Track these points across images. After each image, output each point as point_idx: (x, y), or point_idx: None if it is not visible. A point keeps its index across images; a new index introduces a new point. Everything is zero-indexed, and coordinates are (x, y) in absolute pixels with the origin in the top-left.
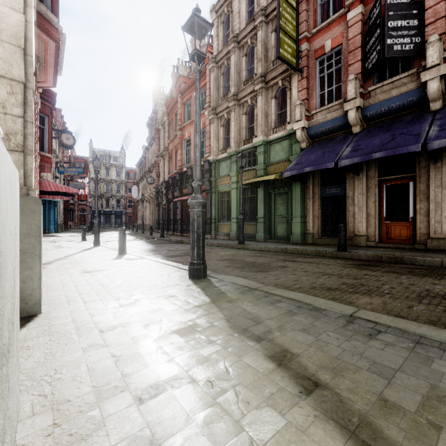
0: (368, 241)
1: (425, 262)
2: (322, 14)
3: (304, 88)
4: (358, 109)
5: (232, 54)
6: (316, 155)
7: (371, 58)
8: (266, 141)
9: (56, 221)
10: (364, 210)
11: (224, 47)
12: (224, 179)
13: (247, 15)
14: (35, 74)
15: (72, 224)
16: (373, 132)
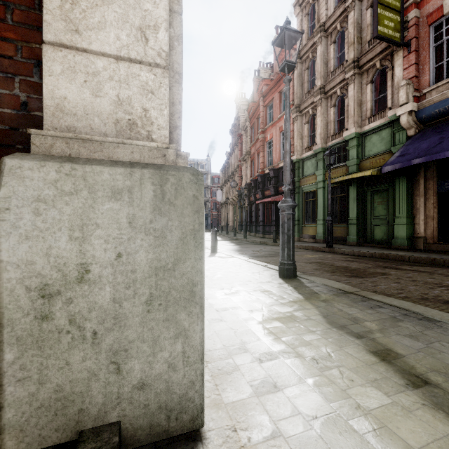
0: None
1: None
2: None
3: (411, 64)
4: None
5: (318, 45)
6: (429, 142)
7: None
8: (360, 133)
9: None
10: None
11: (309, 39)
12: (308, 178)
13: None
14: None
15: None
16: None
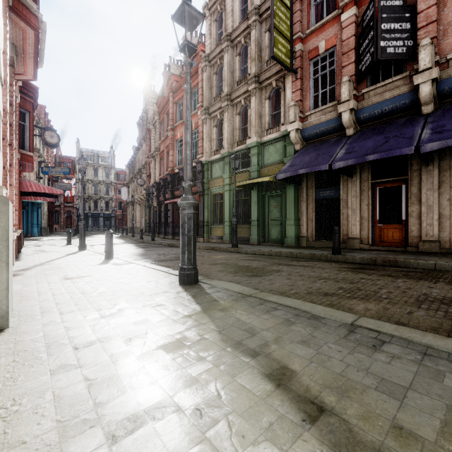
0: (361, 244)
1: (419, 265)
2: (316, 15)
3: (298, 89)
4: (352, 111)
5: (225, 53)
6: (310, 157)
7: (364, 60)
8: (260, 143)
9: (40, 224)
10: (358, 212)
11: (217, 45)
12: (217, 181)
13: (240, 14)
14: (12, 65)
15: (58, 227)
16: (366, 135)
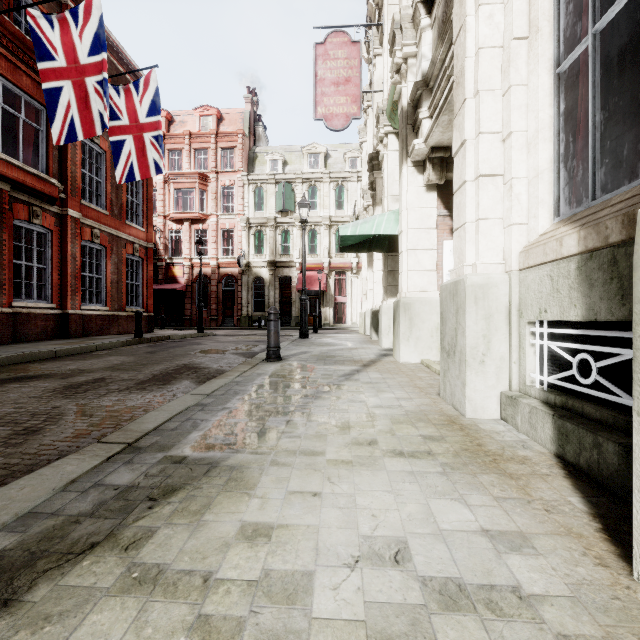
0: None
1: None
2: None
3: None
4: None
5: None
6: None
7: None
8: None
9: None
10: None
11: None
12: None
13: None
14: None
15: None
16: None
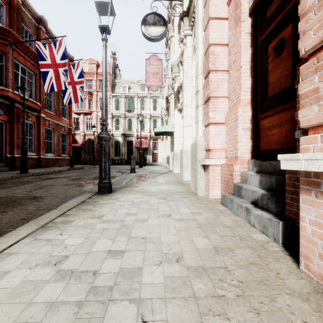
0: None
1: None
2: None
3: None
4: None
5: None
6: None
7: None
8: None
9: None
10: None
11: None
12: None
13: None
14: None
15: None
16: None
